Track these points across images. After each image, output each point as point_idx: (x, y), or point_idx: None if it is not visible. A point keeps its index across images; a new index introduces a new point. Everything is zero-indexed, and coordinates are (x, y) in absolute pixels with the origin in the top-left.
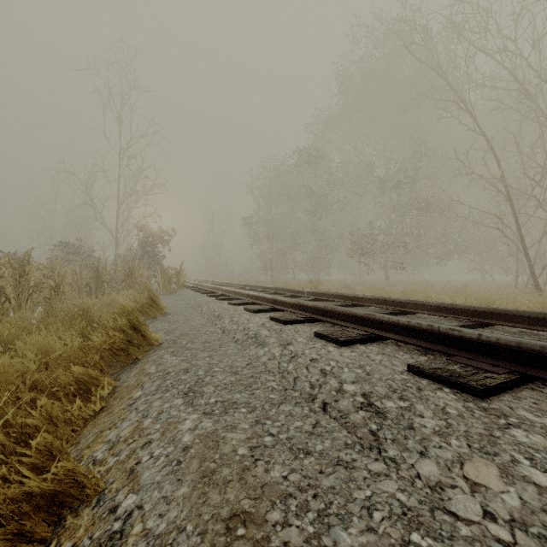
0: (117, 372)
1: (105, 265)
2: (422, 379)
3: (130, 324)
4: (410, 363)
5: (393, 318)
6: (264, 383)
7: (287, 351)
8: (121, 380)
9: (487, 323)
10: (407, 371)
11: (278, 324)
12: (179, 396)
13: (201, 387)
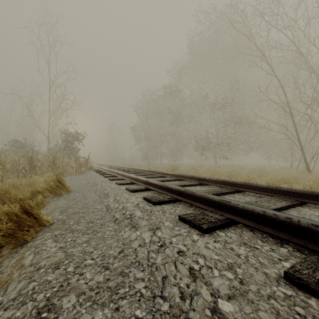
0: (6, 254)
1: (37, 155)
2: (308, 295)
3: (22, 209)
4: (287, 270)
5: (248, 207)
6: (132, 285)
7: (156, 238)
8: (1, 269)
9: (306, 202)
10: (283, 278)
11: (149, 204)
12: (29, 318)
13: (61, 298)
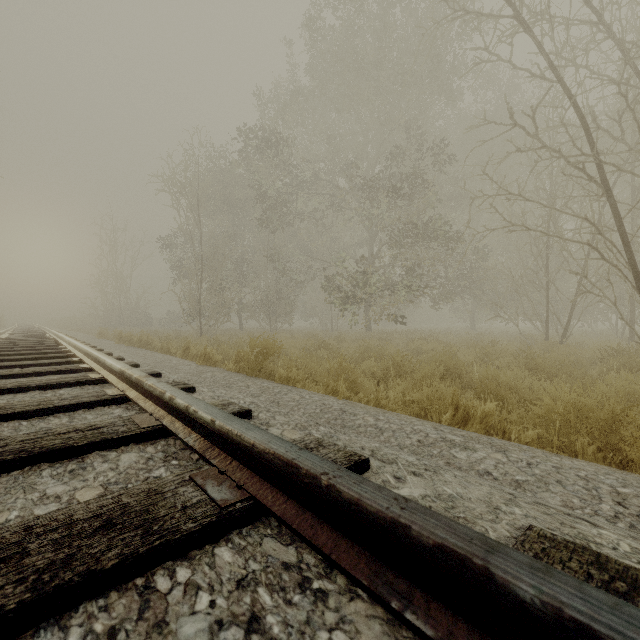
0: None
1: None
2: None
3: None
4: None
5: None
6: None
7: None
8: None
9: None
10: None
11: None
12: None
13: None
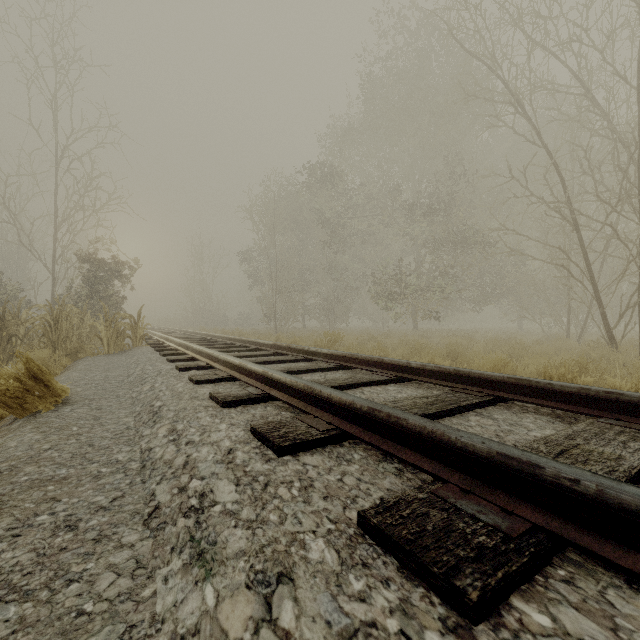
0: None
1: (18, 310)
2: None
3: None
4: None
5: (625, 497)
6: None
7: None
8: None
9: None
10: None
11: (265, 452)
12: None
13: None
